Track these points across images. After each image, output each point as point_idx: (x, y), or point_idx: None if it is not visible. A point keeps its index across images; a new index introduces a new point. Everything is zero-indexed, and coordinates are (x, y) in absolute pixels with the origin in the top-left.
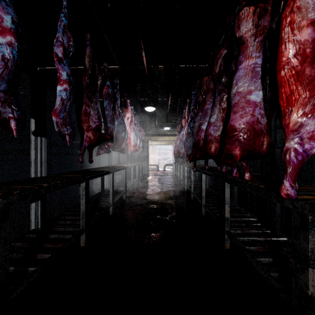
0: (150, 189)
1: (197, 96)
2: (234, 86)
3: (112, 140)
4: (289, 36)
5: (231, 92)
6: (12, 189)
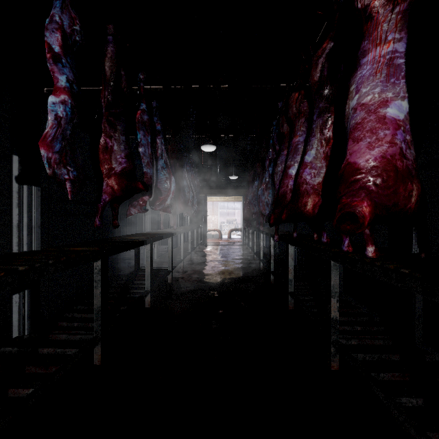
0: (209, 267)
1: (280, 125)
2: (352, 96)
3: (151, 192)
4: None
5: (346, 107)
6: None
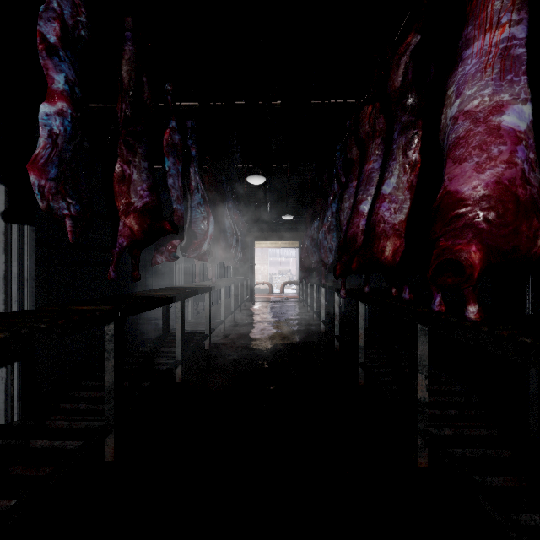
0: (257, 329)
1: (347, 149)
2: (450, 102)
3: (182, 235)
4: None
5: (441, 117)
6: None
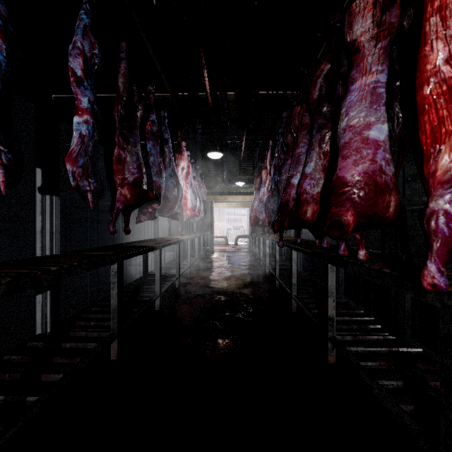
0: (216, 273)
1: (284, 135)
2: (343, 117)
3: (160, 200)
4: (437, 32)
5: (338, 126)
6: (0, 276)
